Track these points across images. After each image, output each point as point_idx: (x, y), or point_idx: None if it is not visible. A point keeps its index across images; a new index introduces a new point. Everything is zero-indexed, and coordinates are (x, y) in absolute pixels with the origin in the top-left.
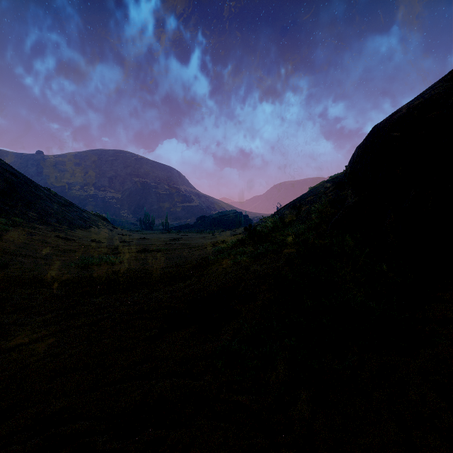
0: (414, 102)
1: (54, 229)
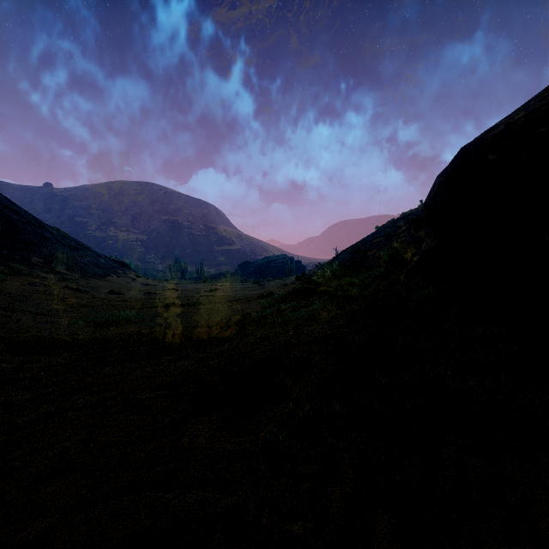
0: (514, 117)
1: (63, 278)
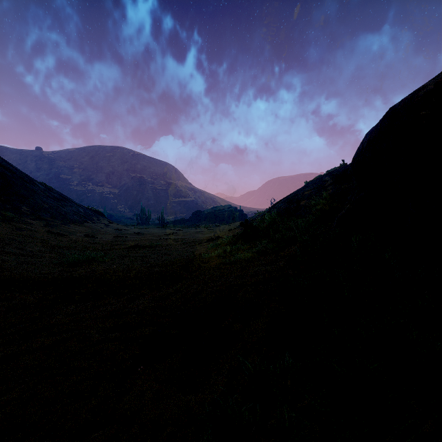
0: None
1: (47, 224)
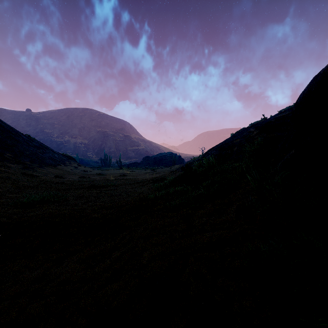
0: None
1: (24, 167)
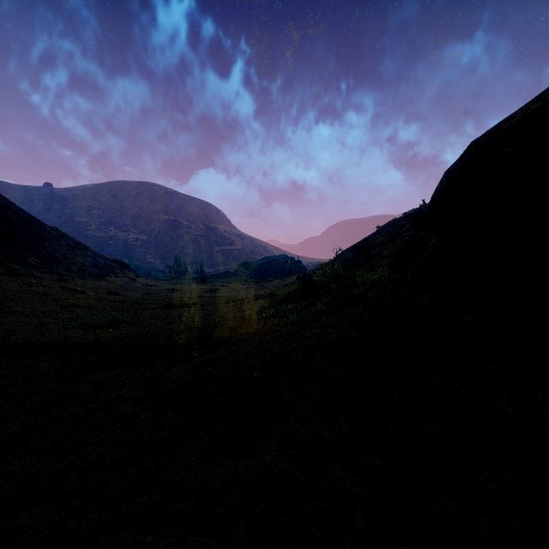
0: (530, 107)
1: (61, 278)
